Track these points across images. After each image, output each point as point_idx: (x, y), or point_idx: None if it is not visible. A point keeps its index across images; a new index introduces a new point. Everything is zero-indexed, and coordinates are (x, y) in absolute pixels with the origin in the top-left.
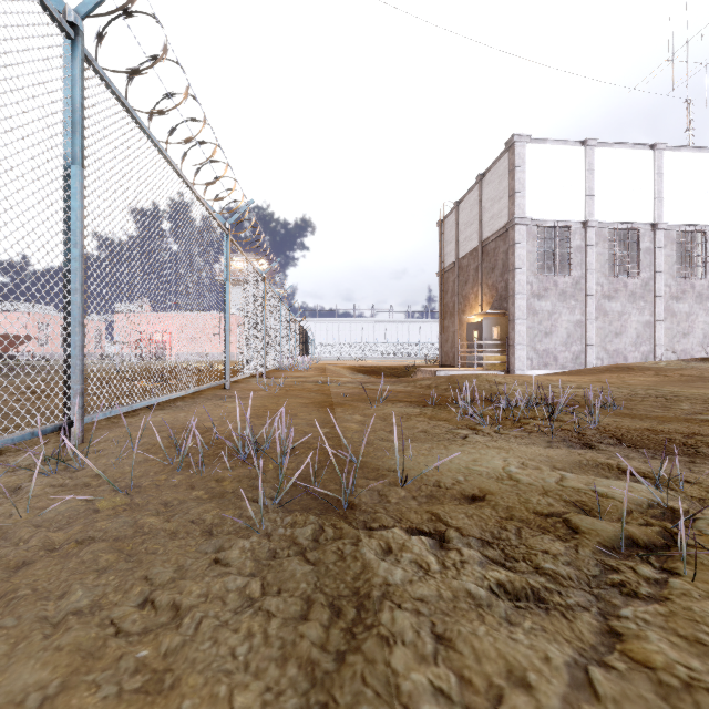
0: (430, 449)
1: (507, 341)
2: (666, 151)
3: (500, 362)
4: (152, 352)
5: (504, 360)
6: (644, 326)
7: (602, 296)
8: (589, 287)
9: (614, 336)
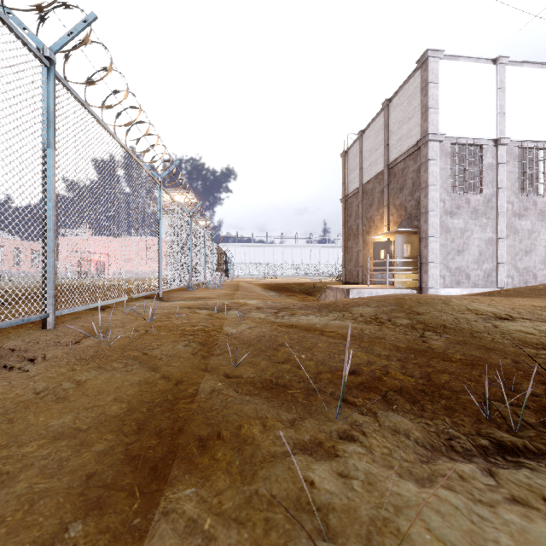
0: None
1: (419, 259)
2: None
3: (411, 280)
4: None
5: (415, 278)
6: None
7: (512, 214)
8: (501, 205)
9: (524, 254)
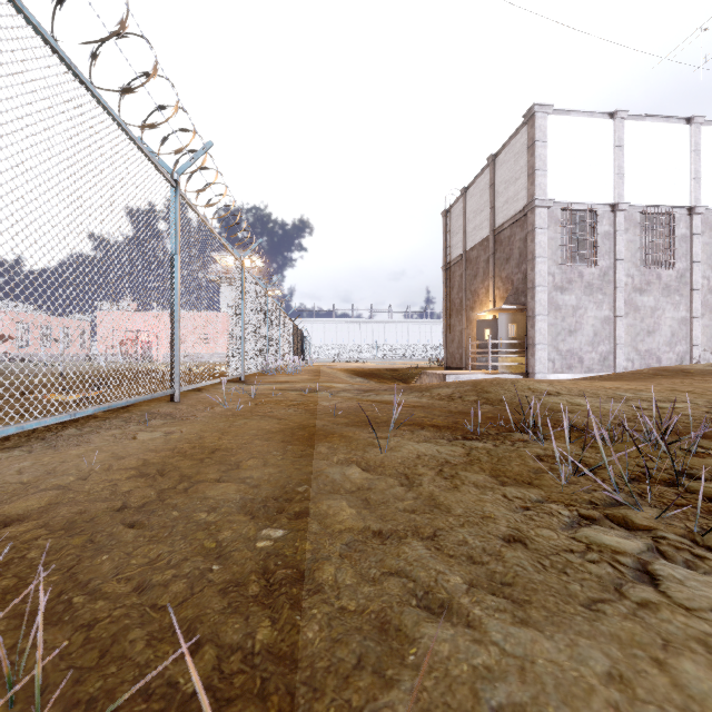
0: (632, 710)
1: (526, 340)
2: (704, 125)
3: (517, 364)
4: None
5: (522, 362)
6: (679, 323)
7: (632, 289)
8: (619, 279)
9: (646, 334)
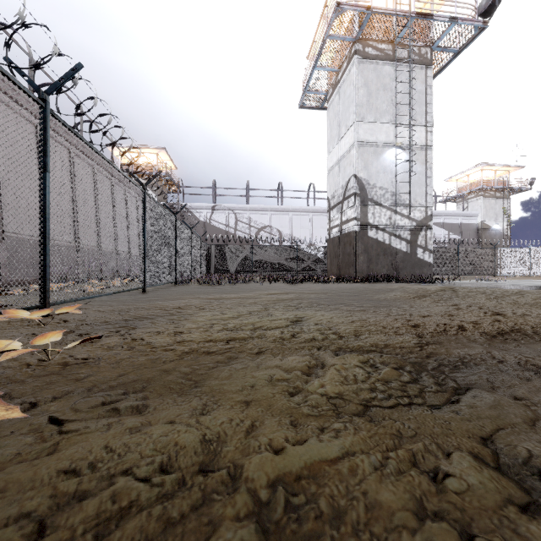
0: None
1: None
2: None
3: None
4: (539, 270)
5: None
6: None
7: None
8: None
9: None
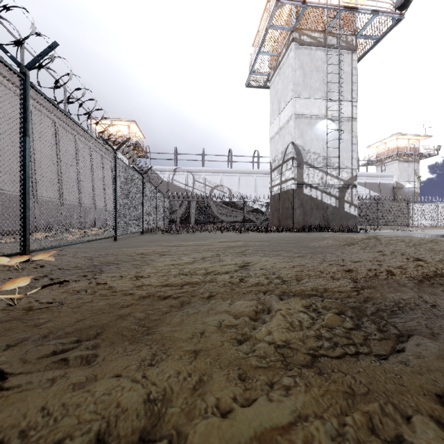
0: None
1: None
2: None
3: None
4: None
5: None
6: None
7: None
8: None
9: None
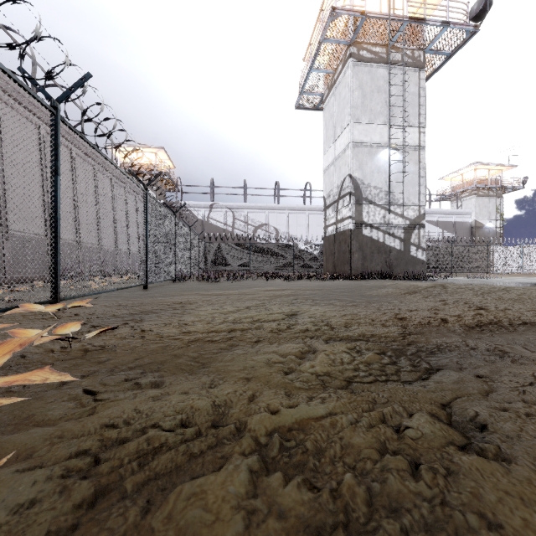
0: None
1: None
2: None
3: None
4: (531, 268)
5: None
6: None
7: None
8: None
9: None
